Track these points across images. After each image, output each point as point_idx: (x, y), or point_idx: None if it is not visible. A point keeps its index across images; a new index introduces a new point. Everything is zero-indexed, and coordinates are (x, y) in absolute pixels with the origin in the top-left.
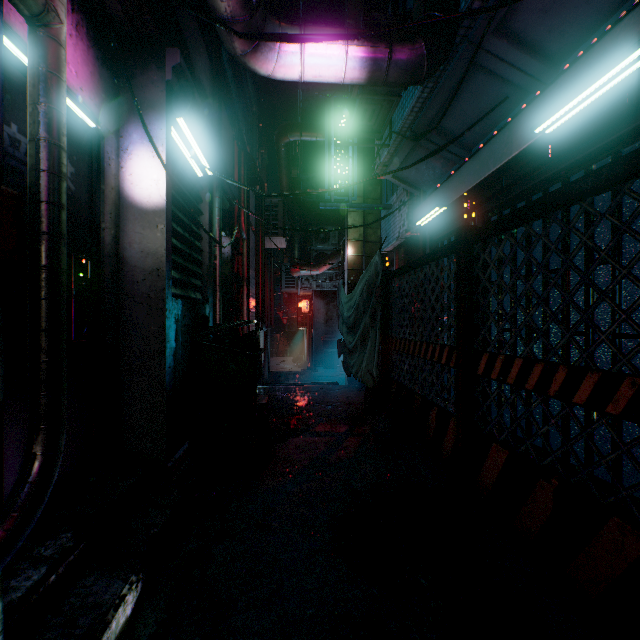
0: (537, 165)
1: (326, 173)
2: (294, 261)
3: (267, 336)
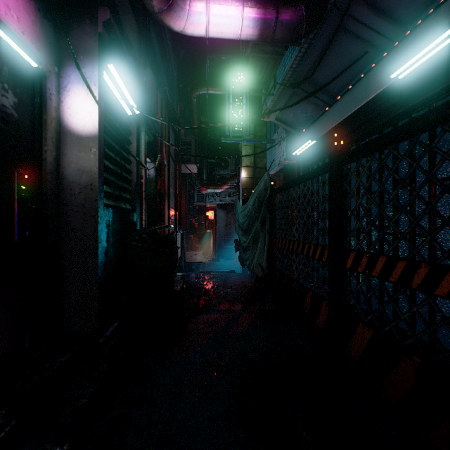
0: (389, 105)
1: (226, 116)
2: (203, 182)
3: (183, 237)
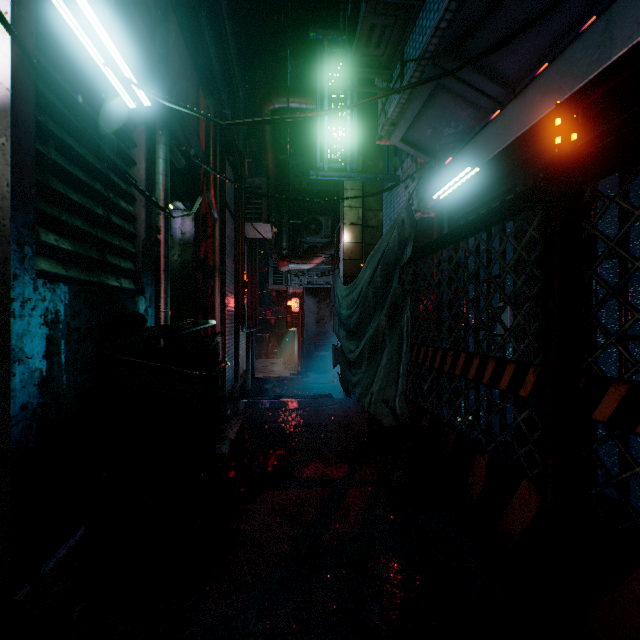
0: None
1: (318, 134)
2: (282, 254)
3: (249, 339)
